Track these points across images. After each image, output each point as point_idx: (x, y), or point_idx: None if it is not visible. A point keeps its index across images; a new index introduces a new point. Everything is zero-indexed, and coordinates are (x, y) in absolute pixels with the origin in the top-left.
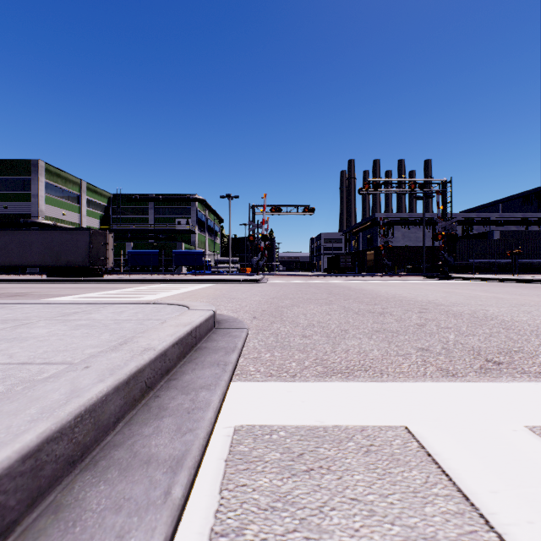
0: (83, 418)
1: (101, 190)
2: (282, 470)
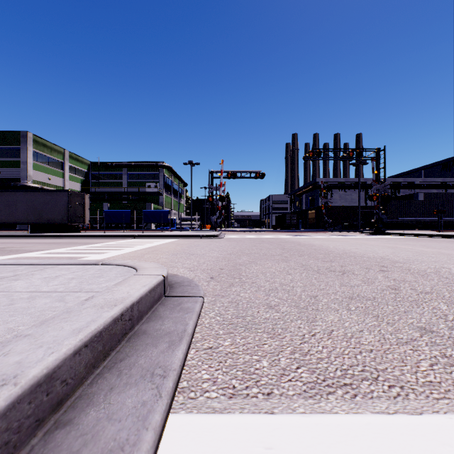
0: None
1: (82, 158)
2: None
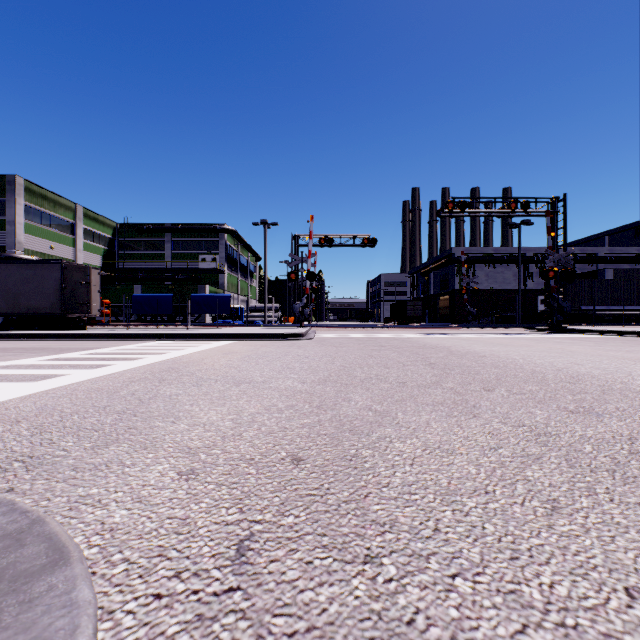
0: None
1: (104, 218)
2: None
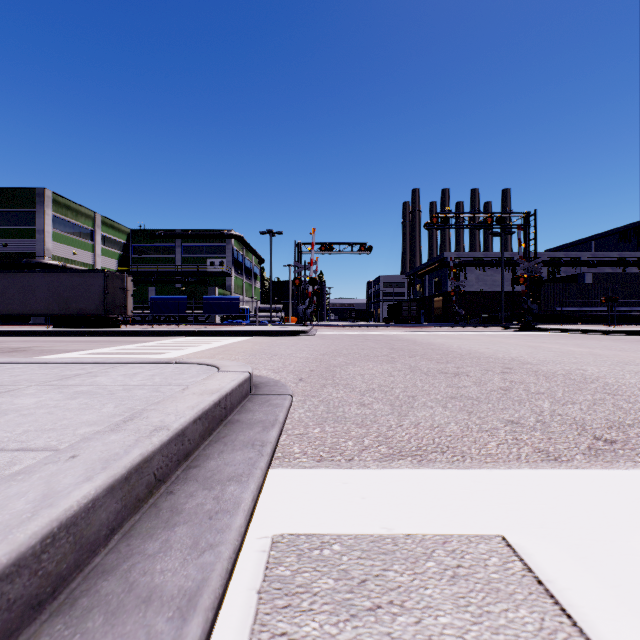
0: (55, 538)
1: (119, 225)
2: (337, 608)
